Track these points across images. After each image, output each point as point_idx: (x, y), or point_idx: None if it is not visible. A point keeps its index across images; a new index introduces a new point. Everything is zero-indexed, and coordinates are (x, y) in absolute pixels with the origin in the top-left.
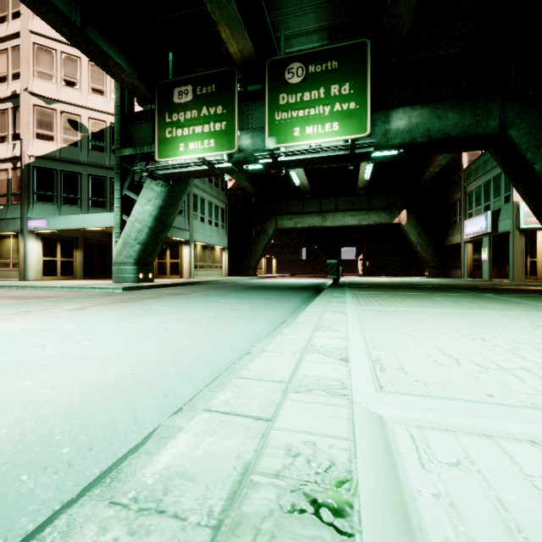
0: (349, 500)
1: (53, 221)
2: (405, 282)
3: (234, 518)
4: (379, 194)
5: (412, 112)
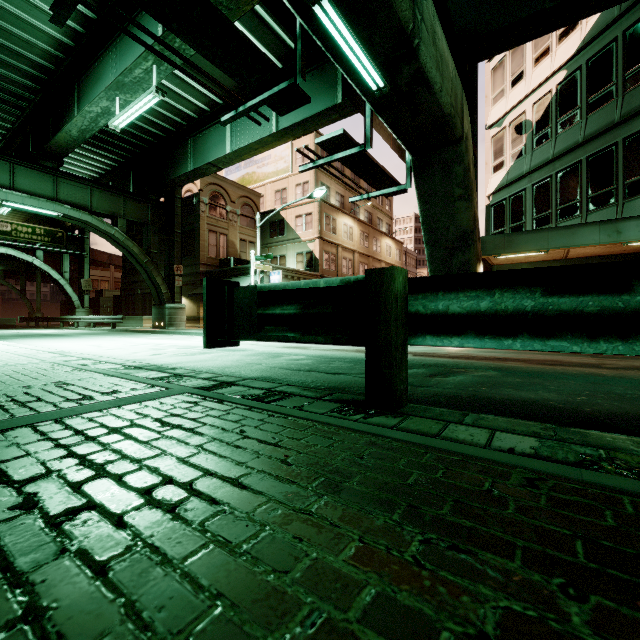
0: None
1: None
2: None
3: None
4: None
5: None
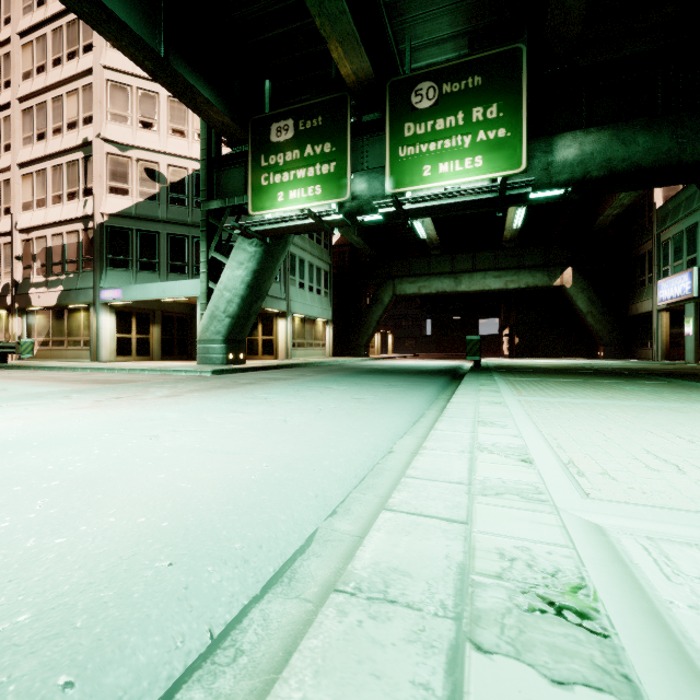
0: (592, 605)
1: (129, 291)
2: (572, 365)
3: (471, 612)
4: (534, 247)
5: (585, 137)
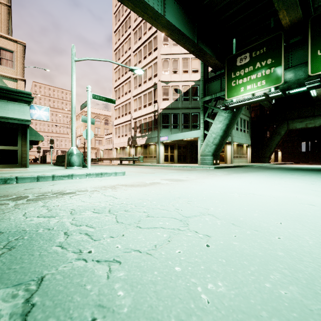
0: None
1: (170, 137)
2: None
3: None
4: None
5: None
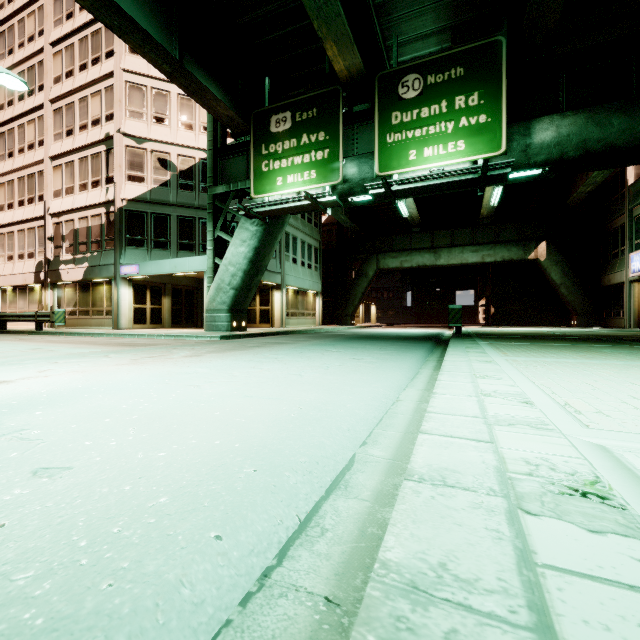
0: (609, 492)
1: (145, 266)
2: (548, 332)
3: (515, 494)
4: (509, 223)
5: (562, 120)
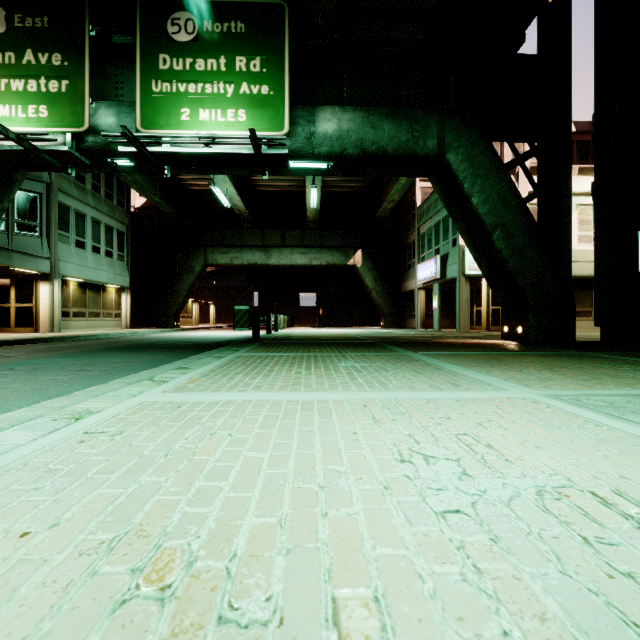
0: None
1: None
2: (347, 335)
3: None
4: (333, 229)
5: (343, 113)
